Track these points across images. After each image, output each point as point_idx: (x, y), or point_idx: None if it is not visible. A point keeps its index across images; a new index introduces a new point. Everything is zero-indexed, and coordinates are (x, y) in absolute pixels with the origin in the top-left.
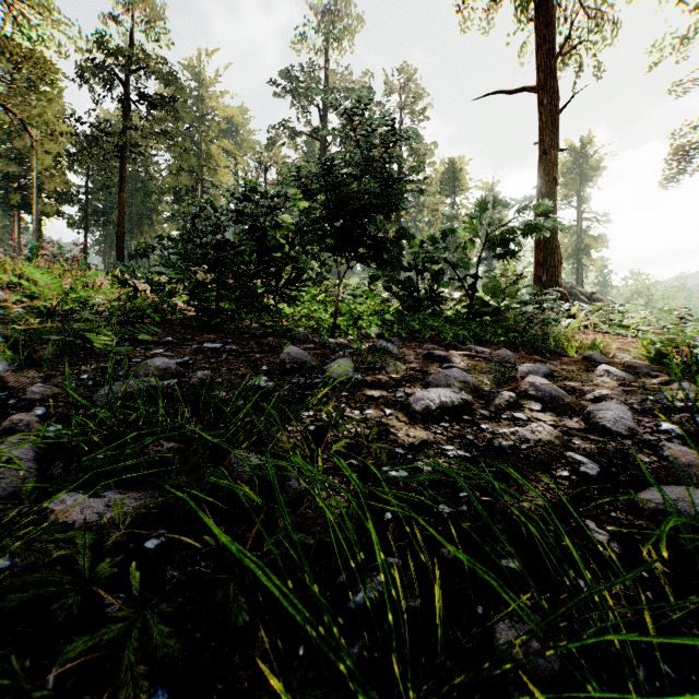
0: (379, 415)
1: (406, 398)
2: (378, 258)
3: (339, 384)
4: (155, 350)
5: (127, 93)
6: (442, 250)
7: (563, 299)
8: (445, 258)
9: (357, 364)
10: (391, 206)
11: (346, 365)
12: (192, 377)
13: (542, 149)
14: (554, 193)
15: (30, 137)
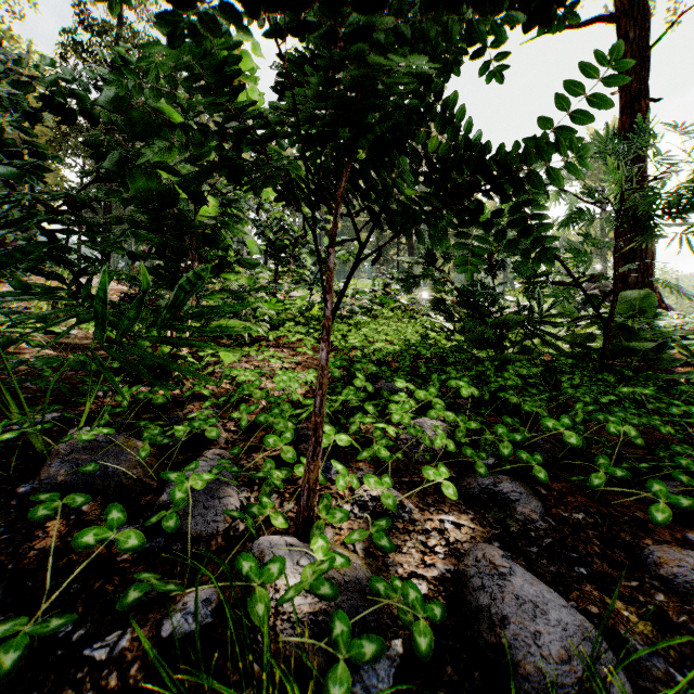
0: None
1: None
2: (476, 220)
3: None
4: None
5: None
6: None
7: (659, 307)
8: None
9: None
10: (526, 25)
11: None
12: None
13: (626, 97)
14: (644, 159)
15: None
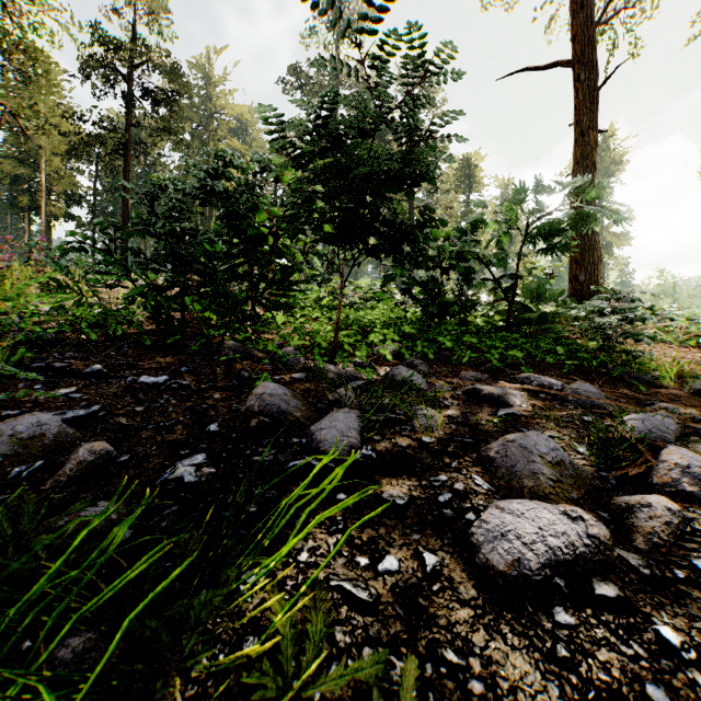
0: (412, 577)
1: (459, 505)
2: (396, 250)
3: (333, 465)
4: (62, 388)
5: (131, 90)
6: (473, 243)
7: None
8: (475, 253)
9: (366, 420)
10: (414, 178)
11: (348, 423)
12: (69, 457)
13: (578, 130)
14: (593, 181)
15: (23, 132)
